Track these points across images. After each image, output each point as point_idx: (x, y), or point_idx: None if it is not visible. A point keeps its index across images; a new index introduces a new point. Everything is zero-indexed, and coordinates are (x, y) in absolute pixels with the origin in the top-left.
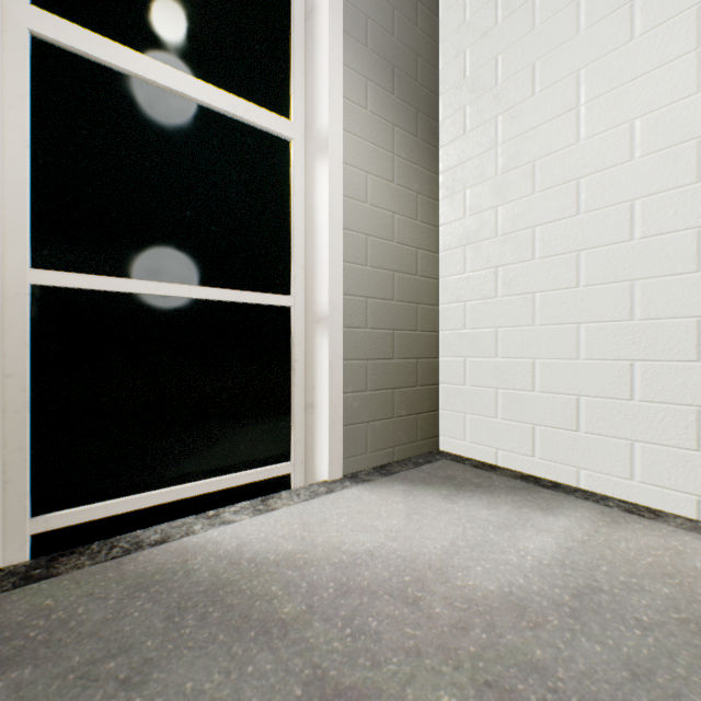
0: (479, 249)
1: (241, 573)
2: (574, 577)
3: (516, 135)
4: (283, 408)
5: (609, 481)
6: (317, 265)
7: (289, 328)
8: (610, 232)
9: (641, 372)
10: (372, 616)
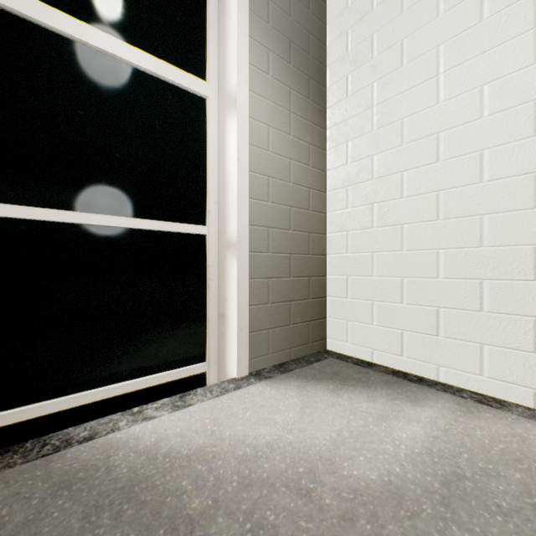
0: (358, 189)
1: (156, 468)
2: (441, 465)
3: (388, 98)
4: (199, 318)
5: (463, 376)
6: (227, 201)
7: (205, 252)
8: (464, 176)
9: (488, 289)
10: (270, 509)
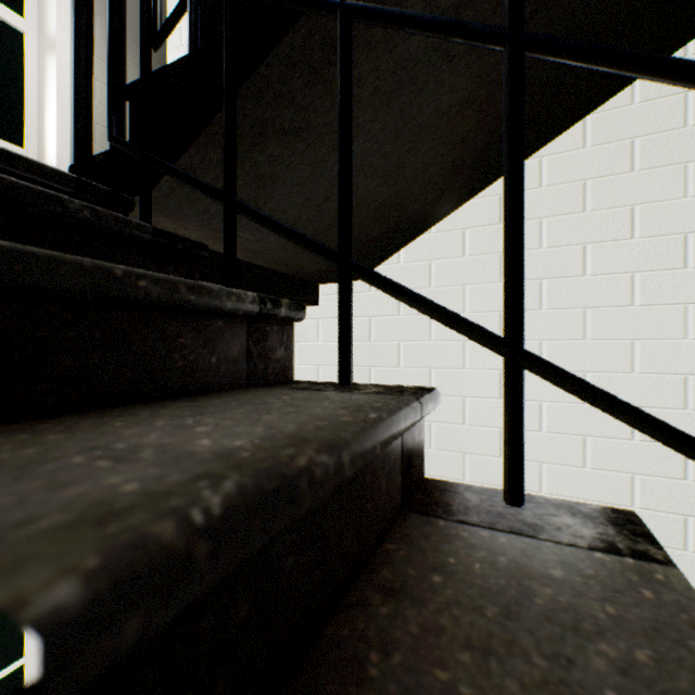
0: None
1: None
2: None
3: None
4: None
5: None
6: (48, 130)
7: None
8: None
9: None
10: None
